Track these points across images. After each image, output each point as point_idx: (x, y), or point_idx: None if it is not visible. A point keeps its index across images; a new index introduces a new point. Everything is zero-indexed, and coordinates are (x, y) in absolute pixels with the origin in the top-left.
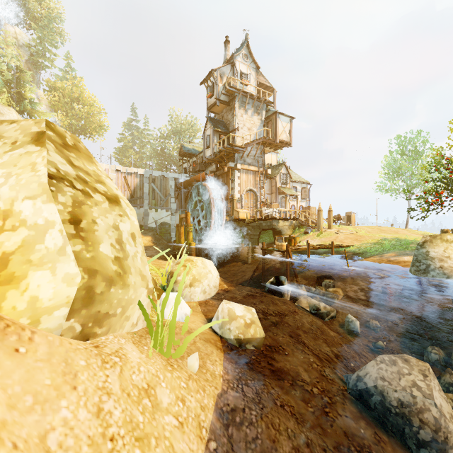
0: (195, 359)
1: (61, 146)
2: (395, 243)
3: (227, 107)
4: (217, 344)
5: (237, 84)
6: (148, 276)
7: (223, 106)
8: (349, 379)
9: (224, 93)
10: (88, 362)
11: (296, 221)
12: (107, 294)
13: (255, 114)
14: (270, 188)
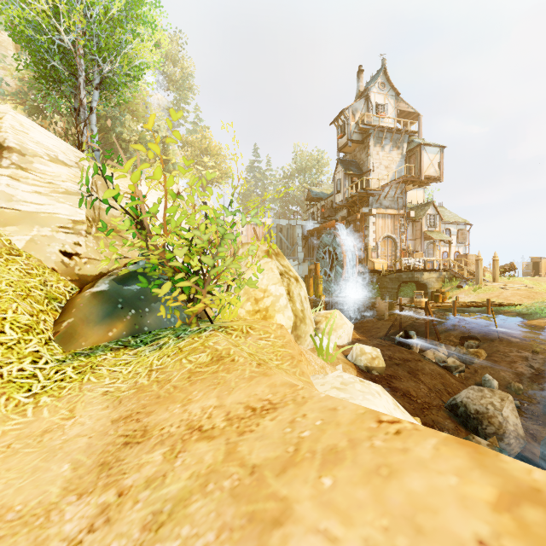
0: (340, 366)
1: (275, 256)
2: None
3: (360, 145)
4: (352, 366)
5: (372, 120)
6: (313, 320)
7: (355, 145)
8: (448, 400)
9: (356, 131)
10: (302, 350)
11: (446, 272)
12: (300, 327)
13: (393, 149)
14: (413, 233)
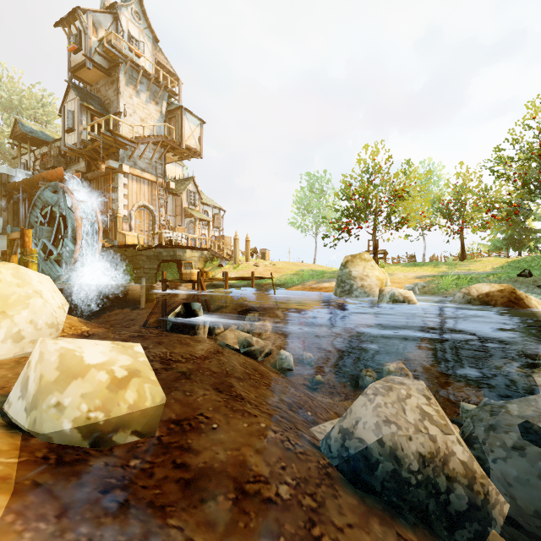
0: None
1: None
2: (312, 273)
3: (106, 77)
4: None
5: (123, 47)
6: None
7: (99, 74)
8: (328, 440)
9: (100, 52)
10: None
11: (208, 251)
12: None
13: (151, 101)
14: (173, 208)
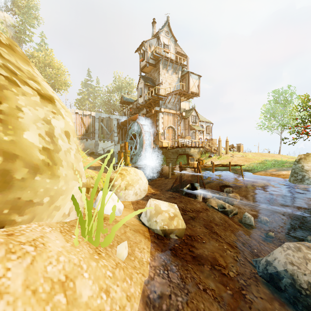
0: (124, 247)
1: None
2: (274, 163)
3: (154, 68)
4: (145, 234)
5: (161, 51)
6: (81, 171)
7: (151, 67)
8: (258, 263)
9: (151, 58)
10: None
11: (202, 148)
12: (30, 182)
13: (173, 73)
14: (184, 126)
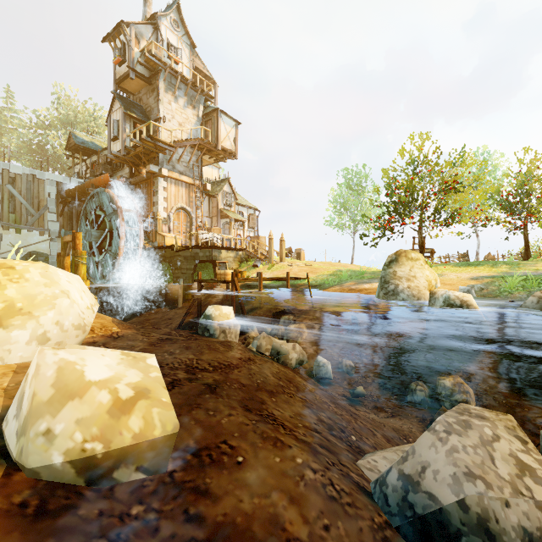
0: None
1: None
2: (350, 274)
3: (147, 86)
4: None
5: (162, 55)
6: None
7: (141, 83)
8: (383, 486)
9: (141, 62)
10: None
11: (243, 252)
12: None
13: (189, 106)
14: (209, 210)
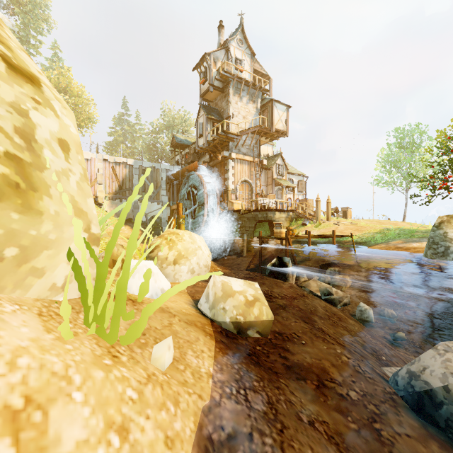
0: (165, 347)
1: None
2: (399, 232)
3: (221, 94)
4: (206, 328)
5: (231, 69)
6: (91, 214)
7: (217, 93)
8: (395, 376)
9: (217, 78)
10: None
11: (293, 213)
12: None
13: (250, 102)
14: (265, 180)
